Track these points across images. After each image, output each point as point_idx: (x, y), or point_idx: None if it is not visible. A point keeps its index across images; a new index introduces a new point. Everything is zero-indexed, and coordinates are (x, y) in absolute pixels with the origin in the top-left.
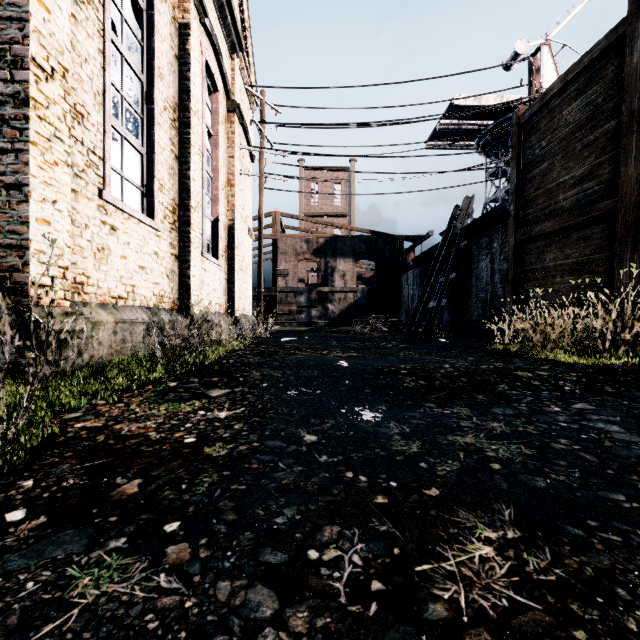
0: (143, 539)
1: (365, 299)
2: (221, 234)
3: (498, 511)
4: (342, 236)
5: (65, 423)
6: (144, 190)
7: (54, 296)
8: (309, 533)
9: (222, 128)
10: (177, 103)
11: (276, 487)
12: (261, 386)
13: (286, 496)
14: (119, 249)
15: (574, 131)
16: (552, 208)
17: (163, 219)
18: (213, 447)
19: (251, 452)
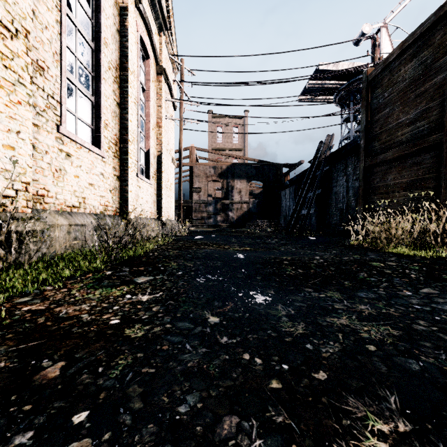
0: (49, 433)
1: (255, 208)
2: (152, 161)
3: (384, 398)
4: (239, 164)
5: (15, 306)
6: (93, 127)
7: (18, 205)
8: (209, 425)
9: (152, 85)
10: (118, 65)
11: (182, 370)
12: (177, 274)
13: (190, 380)
14: (73, 170)
15: (409, 84)
16: (392, 141)
17: (108, 149)
18: (132, 328)
19: (163, 333)
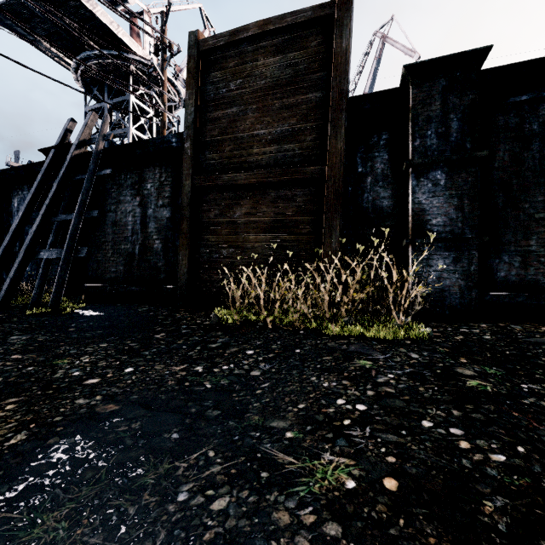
0: None
1: None
2: None
3: None
4: None
5: None
6: None
7: None
8: None
9: None
10: None
11: None
12: None
13: None
14: None
15: (272, 87)
16: (244, 159)
17: None
18: None
19: None
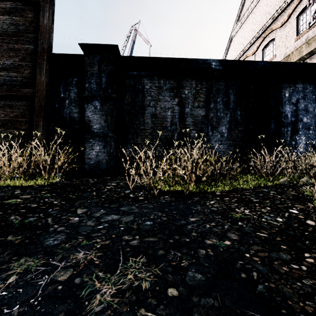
0: None
1: None
2: None
3: None
4: None
5: None
6: None
7: None
8: None
9: None
10: None
11: None
12: None
13: None
14: None
15: (2, 34)
16: None
17: None
18: None
19: None
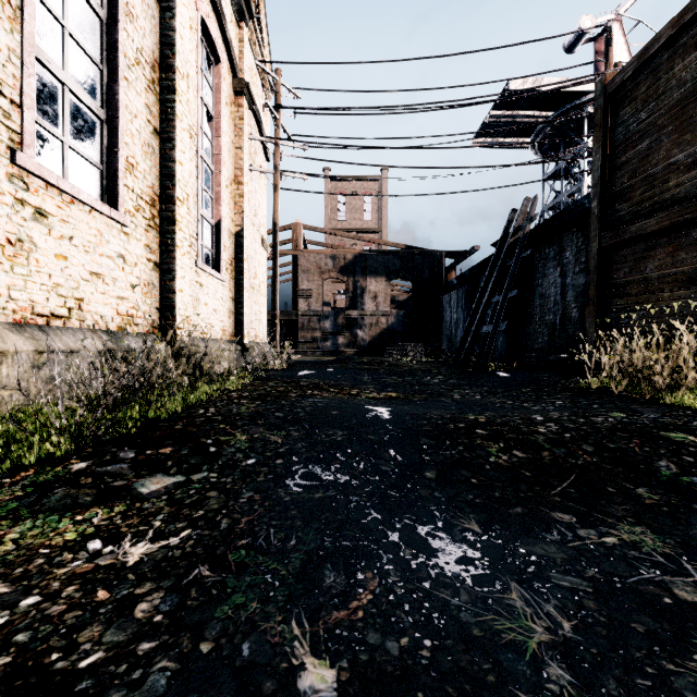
0: None
1: (400, 324)
2: (225, 242)
3: None
4: (373, 251)
5: None
6: (104, 168)
7: None
8: None
9: (226, 111)
10: (158, 60)
11: None
12: (243, 464)
13: None
14: (53, 245)
15: (694, 91)
16: (657, 199)
17: (134, 211)
18: None
19: None
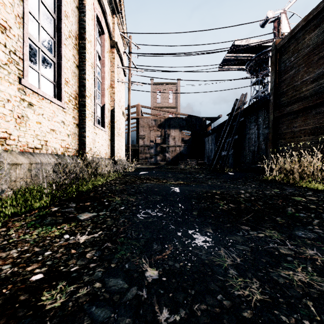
0: None
1: (185, 151)
2: (106, 114)
3: None
4: (173, 117)
5: None
6: (55, 84)
7: None
8: None
9: (107, 55)
10: (78, 35)
11: None
12: (119, 209)
13: None
14: (35, 117)
15: (313, 49)
16: (298, 96)
17: (68, 102)
18: (53, 290)
19: (88, 301)
